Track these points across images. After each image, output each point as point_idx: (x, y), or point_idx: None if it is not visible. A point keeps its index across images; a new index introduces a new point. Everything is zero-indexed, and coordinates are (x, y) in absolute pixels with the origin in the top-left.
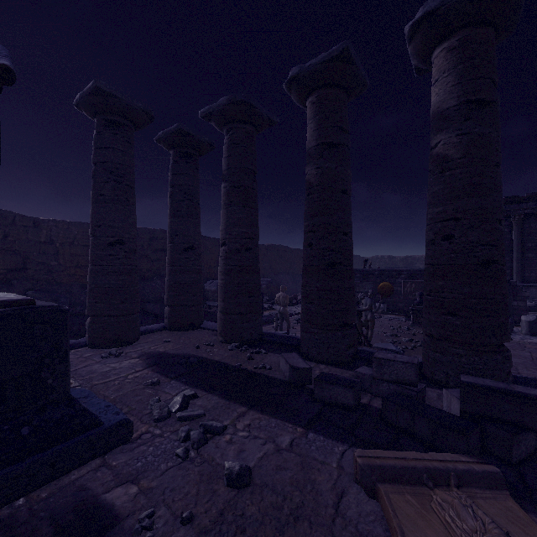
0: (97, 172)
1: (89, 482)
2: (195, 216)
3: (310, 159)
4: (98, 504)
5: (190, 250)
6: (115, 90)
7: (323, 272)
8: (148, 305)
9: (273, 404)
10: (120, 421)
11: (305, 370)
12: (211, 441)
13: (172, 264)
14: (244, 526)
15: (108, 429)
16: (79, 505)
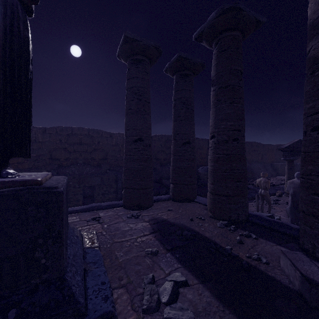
0: (128, 95)
1: None
2: (190, 119)
3: (317, 30)
4: None
5: (186, 144)
6: (136, 36)
7: None
8: (164, 181)
9: None
10: (103, 314)
11: None
12: None
13: (174, 154)
14: None
15: None
16: None
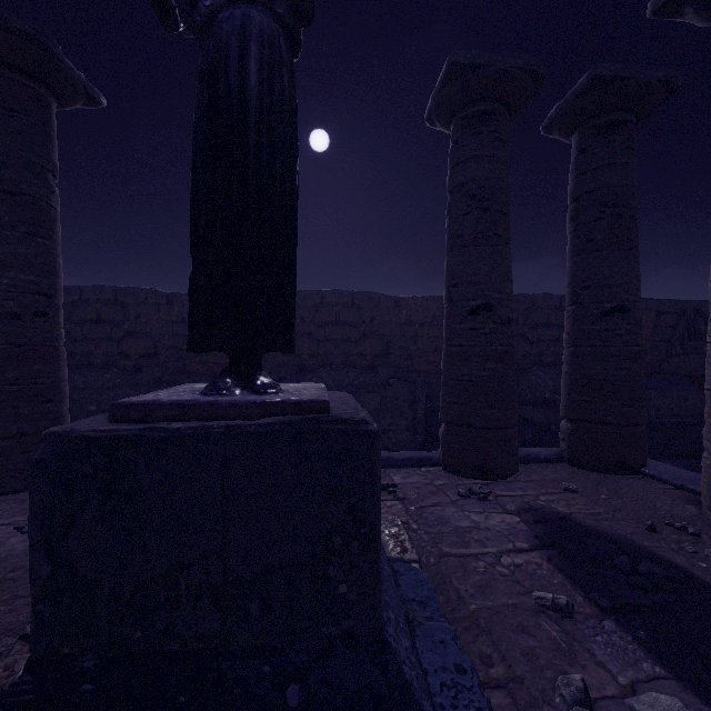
0: (453, 203)
1: None
2: (626, 244)
3: None
4: None
5: (614, 314)
6: (478, 55)
7: None
8: (525, 409)
9: None
10: None
11: None
12: None
13: (575, 343)
14: None
15: None
16: None
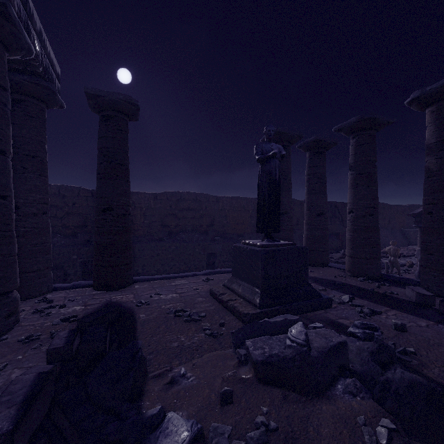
0: None
1: (326, 315)
2: (324, 192)
3: (430, 152)
4: (336, 321)
5: (321, 215)
6: (286, 130)
7: (443, 233)
8: None
9: (408, 310)
10: (328, 298)
11: (430, 296)
12: (375, 315)
13: (309, 224)
14: (410, 341)
15: (325, 299)
16: (328, 320)
